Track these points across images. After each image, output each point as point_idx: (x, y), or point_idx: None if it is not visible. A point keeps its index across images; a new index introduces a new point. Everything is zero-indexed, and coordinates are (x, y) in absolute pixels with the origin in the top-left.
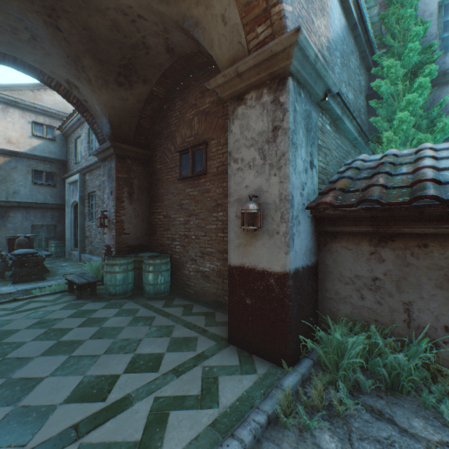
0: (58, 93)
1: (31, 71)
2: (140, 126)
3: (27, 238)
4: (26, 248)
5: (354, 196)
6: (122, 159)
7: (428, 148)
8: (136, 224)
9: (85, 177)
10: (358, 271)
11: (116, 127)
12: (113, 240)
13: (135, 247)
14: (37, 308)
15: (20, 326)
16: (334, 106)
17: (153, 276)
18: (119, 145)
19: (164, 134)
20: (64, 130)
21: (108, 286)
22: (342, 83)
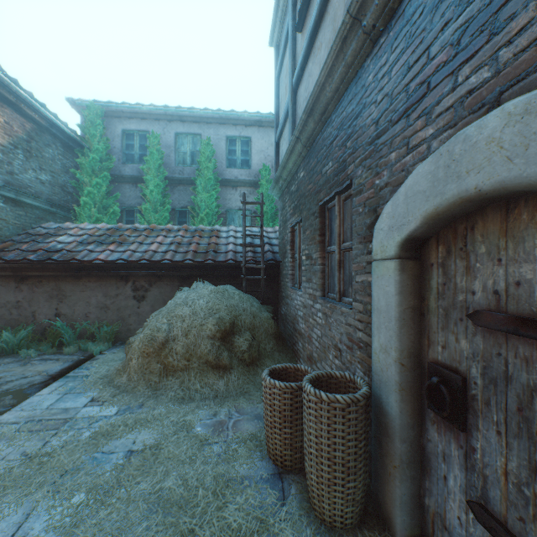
0: None
1: None
2: None
3: None
4: None
5: (3, 254)
6: None
7: (79, 227)
8: None
9: None
10: (10, 299)
11: None
12: None
13: None
14: None
15: None
16: (4, 192)
17: None
18: None
19: None
20: None
21: None
22: (28, 170)
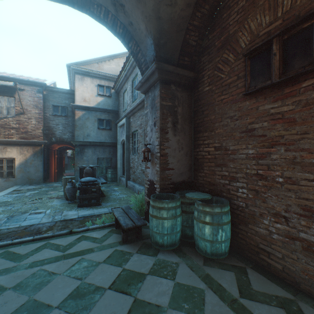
0: (107, 28)
1: (83, 3)
2: (185, 43)
3: (91, 168)
4: (90, 176)
5: None
6: (166, 85)
7: None
8: (179, 158)
9: (129, 120)
10: None
11: (161, 46)
12: (156, 175)
13: (178, 184)
14: (83, 252)
15: (55, 297)
16: None
17: (211, 230)
18: (164, 66)
19: (215, 45)
20: (116, 88)
21: (154, 233)
22: None
